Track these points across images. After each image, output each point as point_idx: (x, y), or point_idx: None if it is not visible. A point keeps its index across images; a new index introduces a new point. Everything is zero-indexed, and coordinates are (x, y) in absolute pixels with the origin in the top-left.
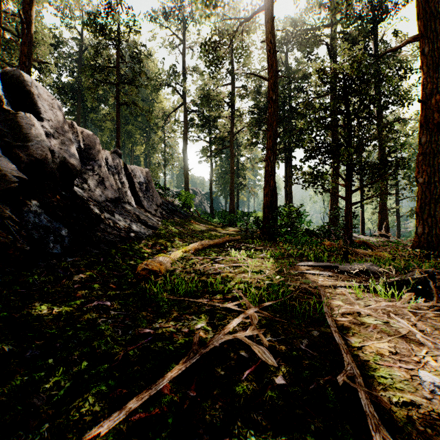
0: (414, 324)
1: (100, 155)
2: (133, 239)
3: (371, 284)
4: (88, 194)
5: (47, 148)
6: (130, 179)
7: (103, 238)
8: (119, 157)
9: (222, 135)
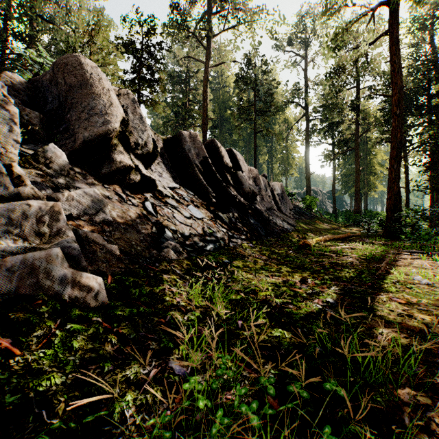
0: (436, 267)
1: (259, 181)
2: (286, 232)
3: (437, 257)
4: (258, 206)
5: (248, 187)
6: (272, 192)
7: (274, 230)
8: (265, 178)
9: (346, 137)
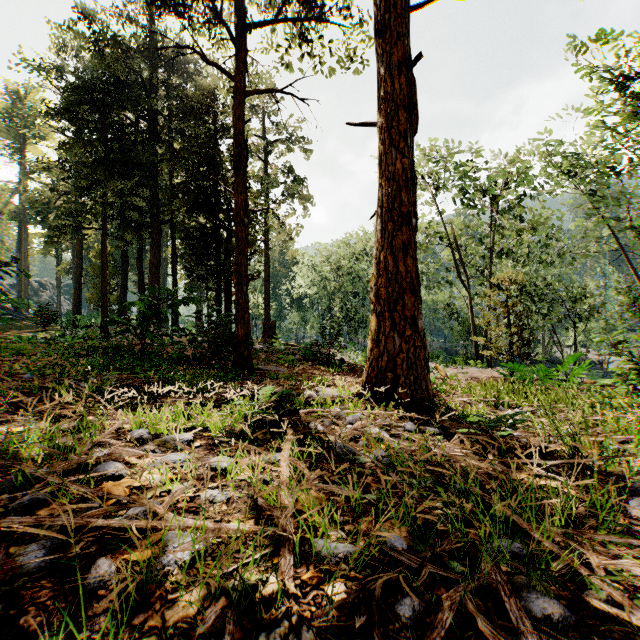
0: None
1: None
2: None
3: None
4: None
5: None
6: None
7: None
8: None
9: None
